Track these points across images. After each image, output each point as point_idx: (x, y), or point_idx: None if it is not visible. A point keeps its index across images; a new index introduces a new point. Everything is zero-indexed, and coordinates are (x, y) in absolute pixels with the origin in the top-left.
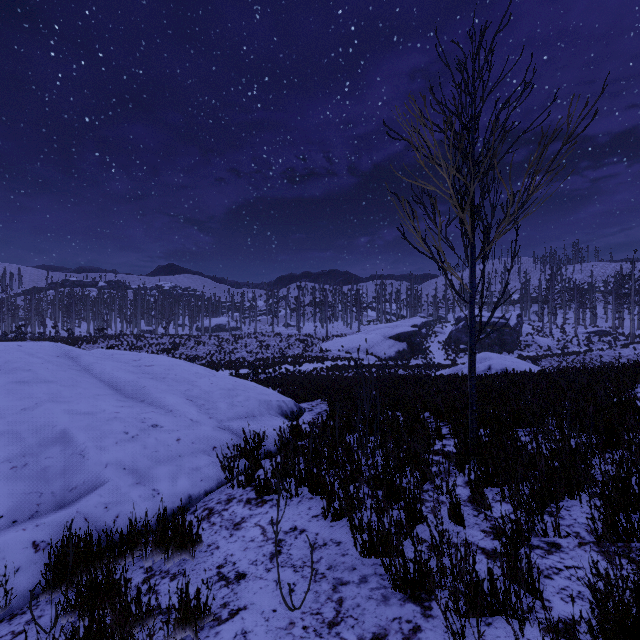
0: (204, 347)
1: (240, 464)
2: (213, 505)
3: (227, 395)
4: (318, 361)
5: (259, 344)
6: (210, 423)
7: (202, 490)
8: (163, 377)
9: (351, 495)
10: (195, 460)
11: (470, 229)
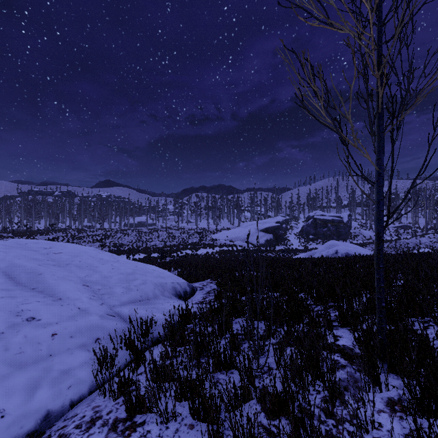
0: (128, 237)
1: (123, 357)
2: (70, 430)
3: (125, 279)
4: (210, 247)
5: (168, 235)
6: (99, 310)
7: (67, 401)
8: (67, 263)
9: (243, 432)
10: (69, 359)
11: (382, 93)
